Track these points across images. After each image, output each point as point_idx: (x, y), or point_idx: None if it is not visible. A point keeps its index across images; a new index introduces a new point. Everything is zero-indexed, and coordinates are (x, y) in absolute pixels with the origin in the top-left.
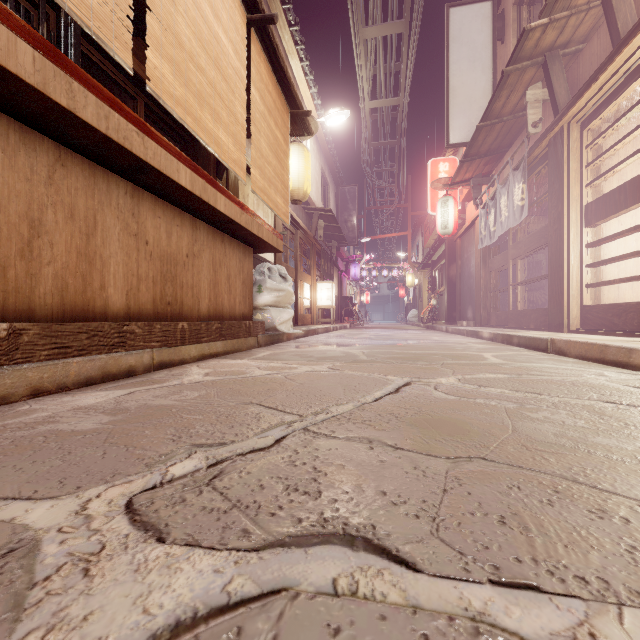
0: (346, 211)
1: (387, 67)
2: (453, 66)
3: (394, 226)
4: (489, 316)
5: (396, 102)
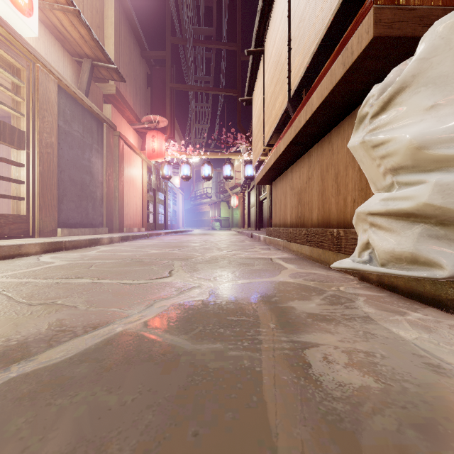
0: None
1: None
2: None
3: None
4: None
5: None
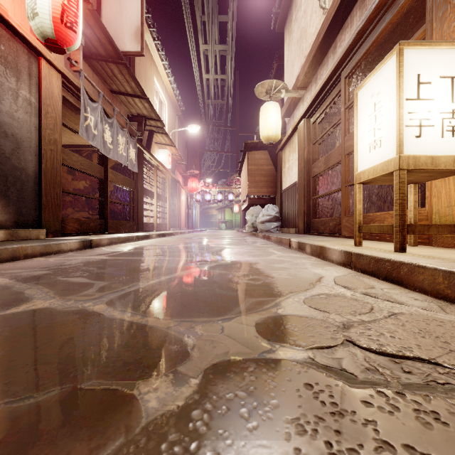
0: None
1: None
2: None
3: None
4: (63, 222)
5: None
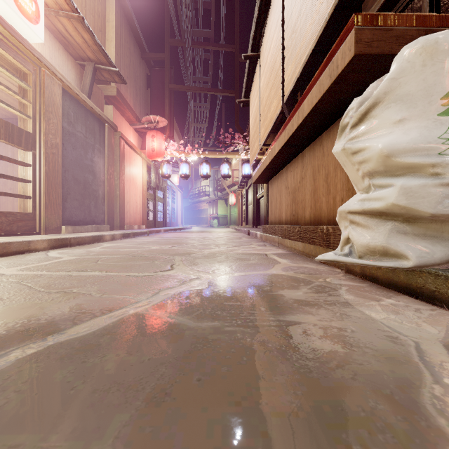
0: None
1: None
2: None
3: None
4: None
5: None
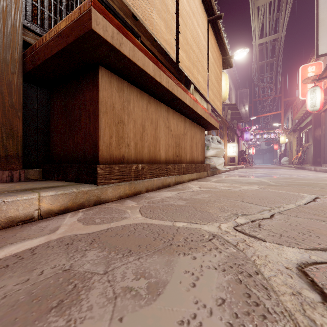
0: (242, 103)
1: (270, 18)
2: (321, 6)
3: (271, 108)
4: None
5: (276, 36)
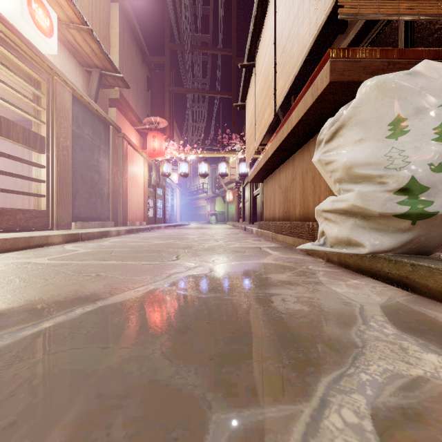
0: None
1: None
2: None
3: None
4: None
5: None
